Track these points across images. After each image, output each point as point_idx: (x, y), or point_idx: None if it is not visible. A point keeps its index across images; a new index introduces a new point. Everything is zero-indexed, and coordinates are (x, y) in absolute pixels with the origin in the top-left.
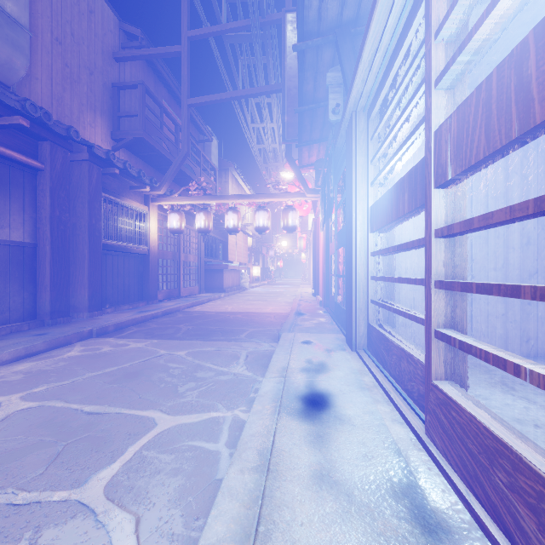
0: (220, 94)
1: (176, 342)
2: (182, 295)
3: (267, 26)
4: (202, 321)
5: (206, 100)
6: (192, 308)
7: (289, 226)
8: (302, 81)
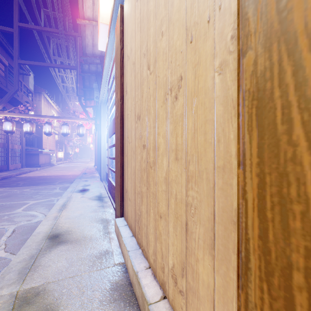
0: (41, 62)
1: (21, 187)
2: (10, 169)
3: (68, 31)
4: (31, 180)
5: (31, 63)
6: (20, 175)
7: (80, 133)
8: (84, 82)
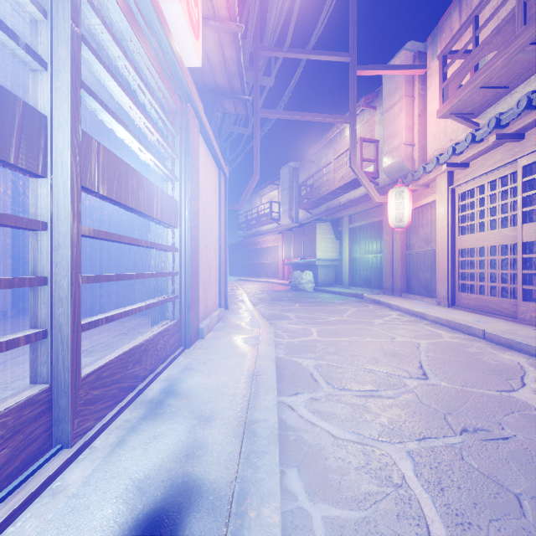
0: None
1: None
2: None
3: None
4: None
5: None
6: None
7: None
8: None
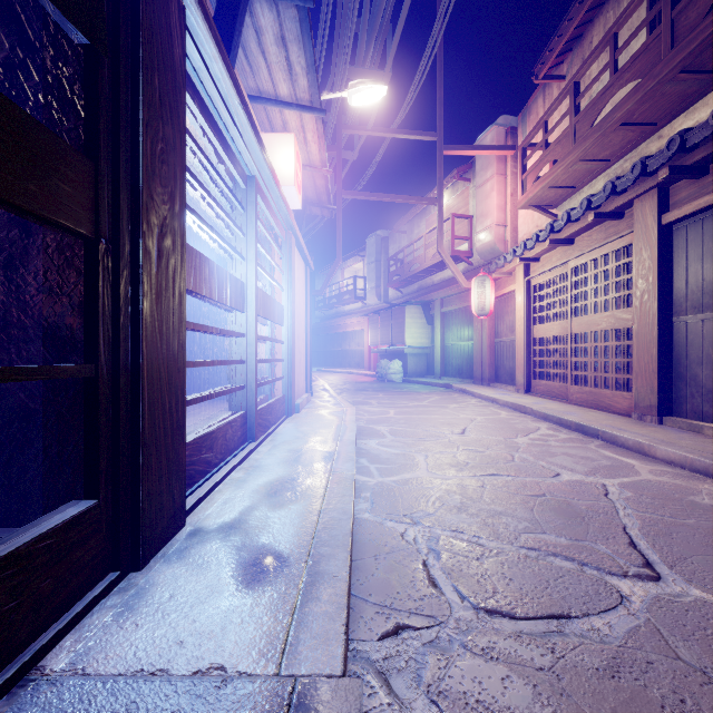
0: None
1: None
2: None
3: None
4: None
5: None
6: None
7: None
8: None
